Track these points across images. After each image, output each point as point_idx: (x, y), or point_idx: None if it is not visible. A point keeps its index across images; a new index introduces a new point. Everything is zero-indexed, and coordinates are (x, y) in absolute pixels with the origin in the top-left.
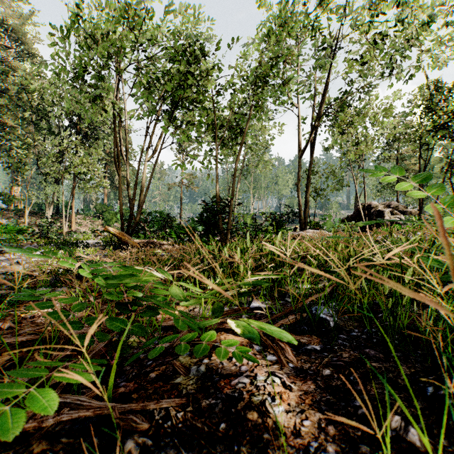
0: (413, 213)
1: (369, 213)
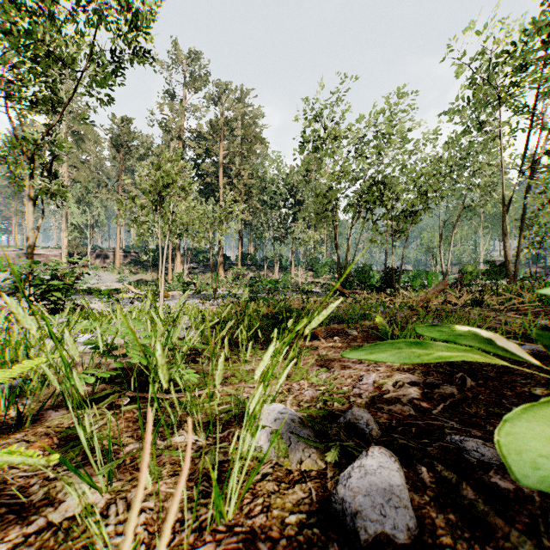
0: None
1: None
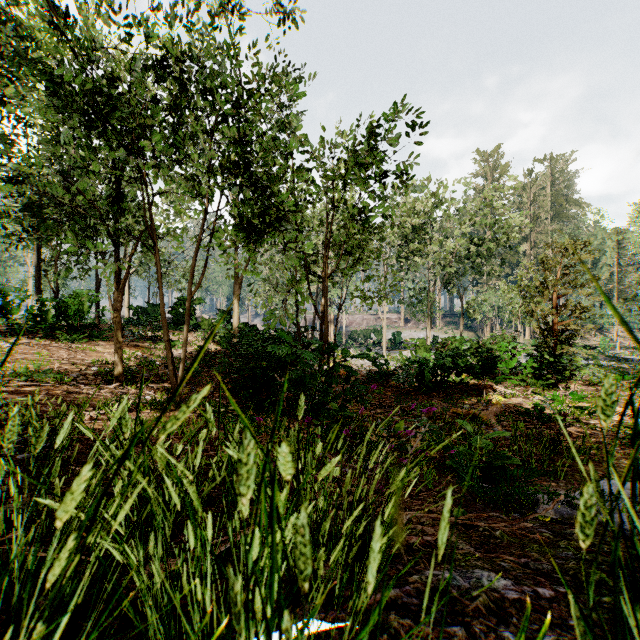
0: None
1: None
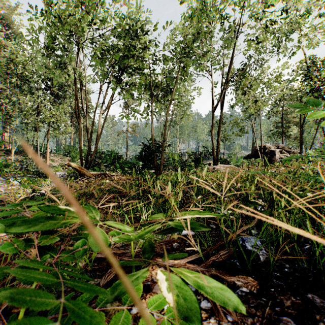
0: (295, 152)
1: (264, 152)
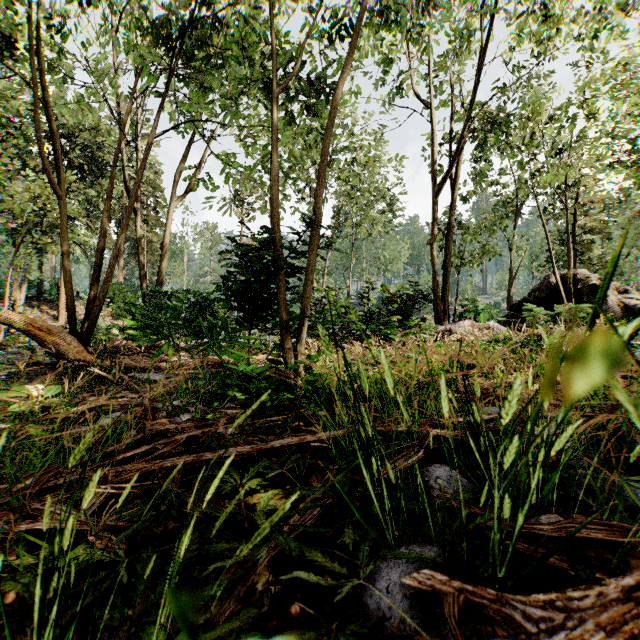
0: None
1: (574, 290)
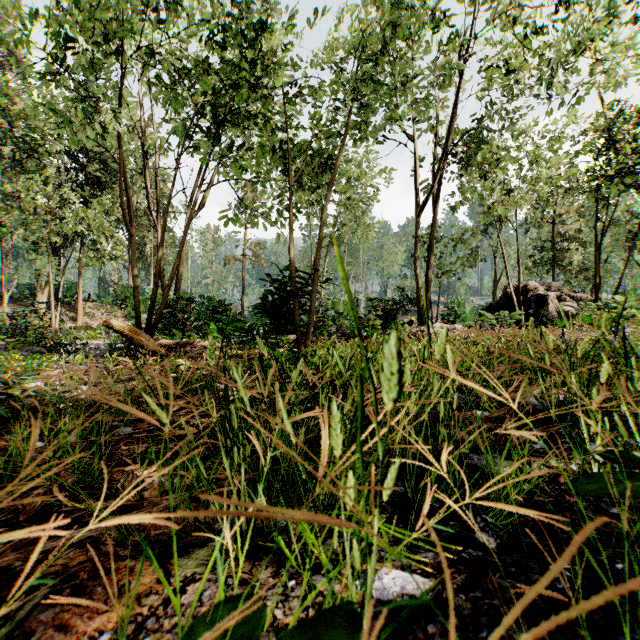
0: (583, 300)
1: (525, 298)
